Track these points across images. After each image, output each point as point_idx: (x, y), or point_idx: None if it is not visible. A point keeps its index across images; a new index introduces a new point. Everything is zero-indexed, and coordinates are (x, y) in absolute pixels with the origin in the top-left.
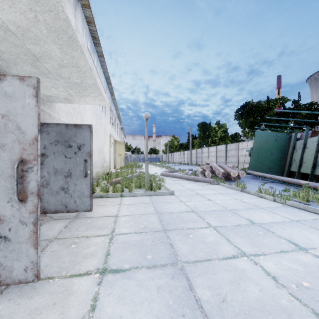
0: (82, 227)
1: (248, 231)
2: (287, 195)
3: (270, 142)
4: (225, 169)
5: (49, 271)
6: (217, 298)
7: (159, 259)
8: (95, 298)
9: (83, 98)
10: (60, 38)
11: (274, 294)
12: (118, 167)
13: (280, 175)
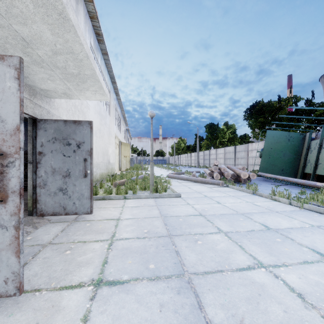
0: (80, 231)
1: (264, 237)
2: (304, 198)
3: (282, 143)
4: (234, 170)
5: (36, 282)
6: (232, 321)
7: (163, 269)
8: (85, 317)
9: (83, 93)
10: (49, 15)
11: (303, 317)
12: (123, 169)
13: (294, 177)
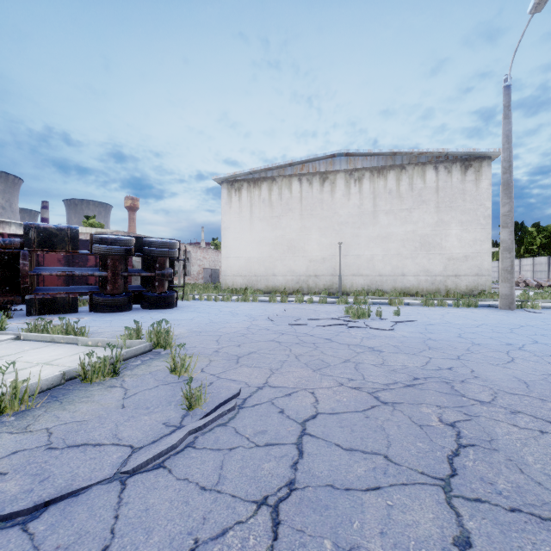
0: None
1: None
2: None
3: None
4: (538, 282)
5: None
6: None
7: None
8: None
9: None
10: None
11: None
12: None
13: None
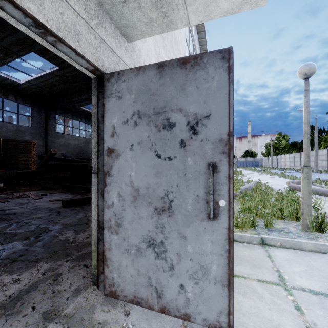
0: None
1: None
2: None
3: None
4: None
5: None
6: None
7: None
8: None
9: None
10: None
11: None
12: None
13: None
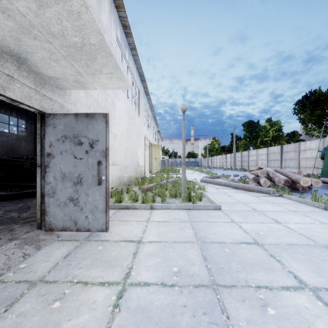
0: (87, 259)
1: None
2: None
3: None
4: (288, 175)
5: None
6: None
7: None
8: None
9: (97, 78)
10: None
11: None
12: (154, 172)
13: None
